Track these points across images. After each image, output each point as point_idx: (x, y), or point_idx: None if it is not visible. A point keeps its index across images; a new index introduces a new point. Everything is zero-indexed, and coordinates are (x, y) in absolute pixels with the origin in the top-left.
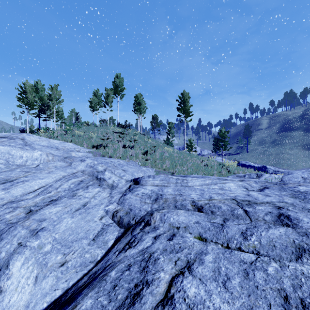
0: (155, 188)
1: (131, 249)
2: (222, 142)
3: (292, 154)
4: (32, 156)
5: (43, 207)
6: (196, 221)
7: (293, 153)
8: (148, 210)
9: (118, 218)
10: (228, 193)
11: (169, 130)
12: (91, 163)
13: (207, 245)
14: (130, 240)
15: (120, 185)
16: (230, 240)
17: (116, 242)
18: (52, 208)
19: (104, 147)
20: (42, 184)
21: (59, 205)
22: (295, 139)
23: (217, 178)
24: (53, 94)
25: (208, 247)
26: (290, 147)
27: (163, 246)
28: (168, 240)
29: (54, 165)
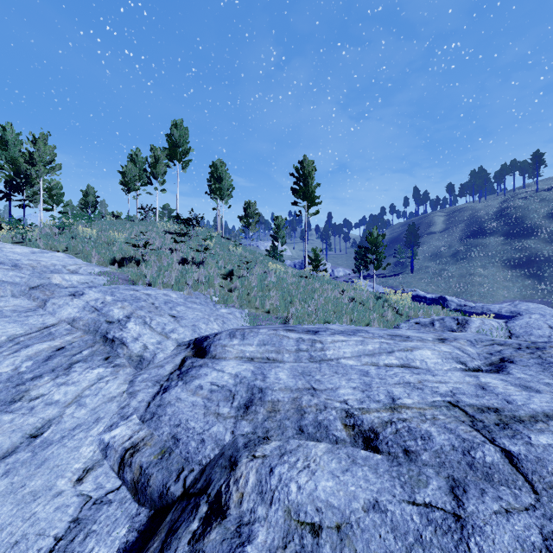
0: (245, 369)
1: None
2: (372, 254)
3: (487, 276)
4: None
5: None
6: (373, 501)
7: (488, 275)
8: (226, 443)
9: (136, 472)
10: (432, 382)
11: (277, 231)
12: (97, 300)
13: None
14: None
15: (160, 358)
16: None
17: None
18: None
19: (139, 264)
20: None
21: None
22: (490, 251)
23: (387, 334)
24: (36, 152)
25: None
26: (483, 265)
27: None
28: None
29: None
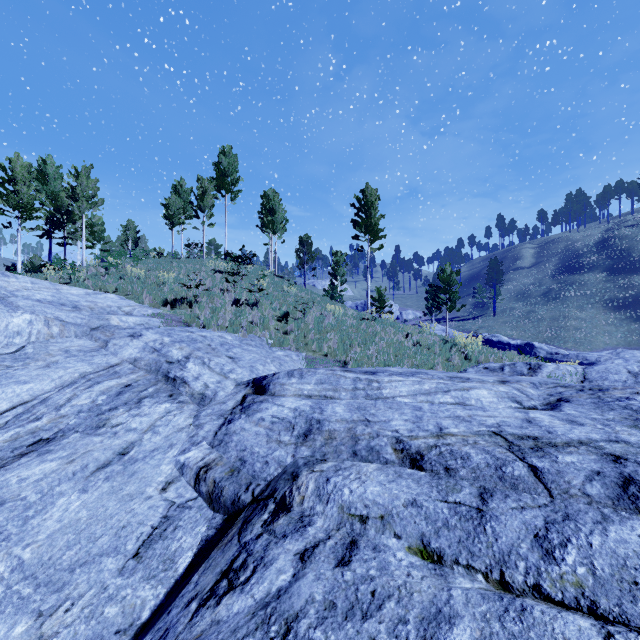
0: (304, 404)
1: (233, 596)
2: (445, 293)
3: (584, 319)
4: (8, 326)
5: (8, 461)
6: (412, 500)
7: (586, 317)
8: (287, 464)
9: (211, 485)
10: (481, 416)
11: (336, 268)
12: (155, 341)
13: (447, 577)
14: (234, 561)
15: (221, 396)
16: (506, 558)
17: (201, 559)
18: (32, 466)
19: (191, 305)
20: (23, 397)
21: (55, 456)
22: (589, 289)
23: (446, 376)
24: (79, 187)
25: (453, 591)
26: (580, 306)
27: (326, 589)
28: (338, 563)
29: (65, 348)
